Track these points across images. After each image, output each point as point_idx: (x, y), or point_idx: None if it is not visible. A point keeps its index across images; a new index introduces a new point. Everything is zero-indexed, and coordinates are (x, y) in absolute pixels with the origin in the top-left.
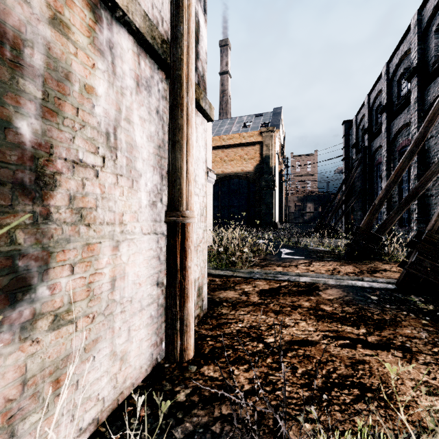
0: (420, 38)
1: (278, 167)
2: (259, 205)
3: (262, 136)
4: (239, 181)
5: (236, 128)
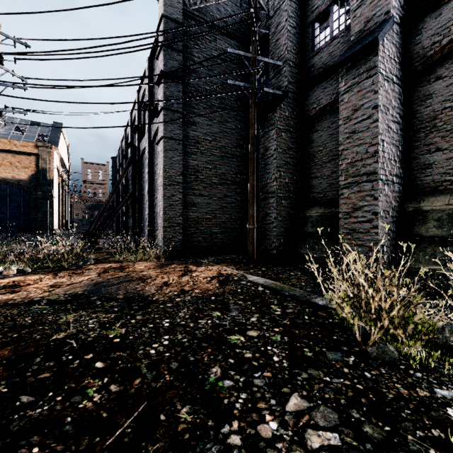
0: (126, 142)
1: (58, 179)
2: (35, 213)
3: (38, 149)
4: (8, 187)
5: (5, 131)
